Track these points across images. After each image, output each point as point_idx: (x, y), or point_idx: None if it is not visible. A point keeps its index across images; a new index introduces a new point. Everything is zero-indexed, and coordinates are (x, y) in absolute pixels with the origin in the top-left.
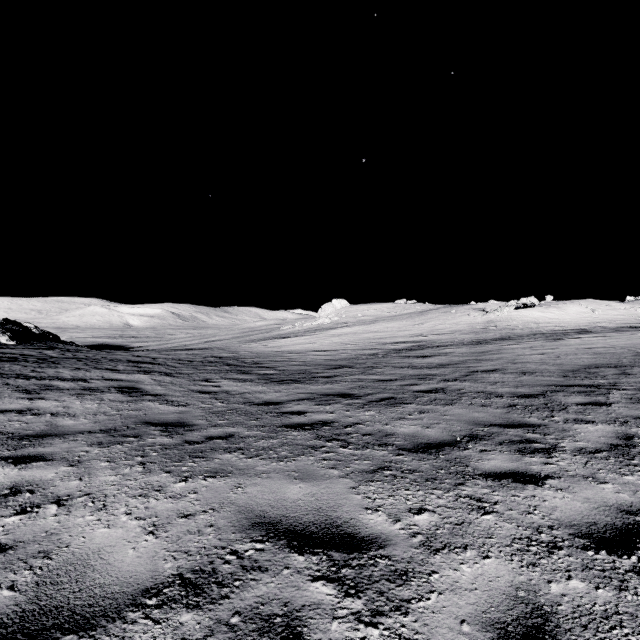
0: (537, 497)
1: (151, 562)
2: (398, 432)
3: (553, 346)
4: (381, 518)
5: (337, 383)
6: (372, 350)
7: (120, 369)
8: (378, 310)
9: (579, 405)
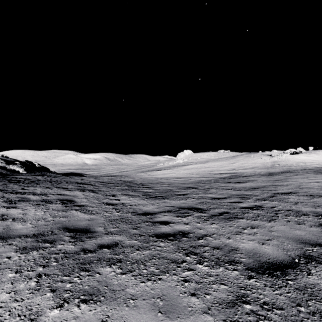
0: None
1: None
2: (240, 247)
3: None
4: None
5: (189, 199)
6: (207, 178)
7: (69, 188)
8: (208, 155)
9: None
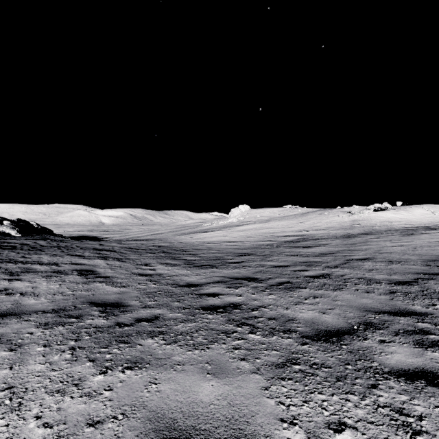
0: None
1: None
2: (298, 317)
3: (408, 239)
4: (299, 437)
5: (243, 268)
6: (268, 241)
7: (85, 255)
8: (271, 212)
9: None
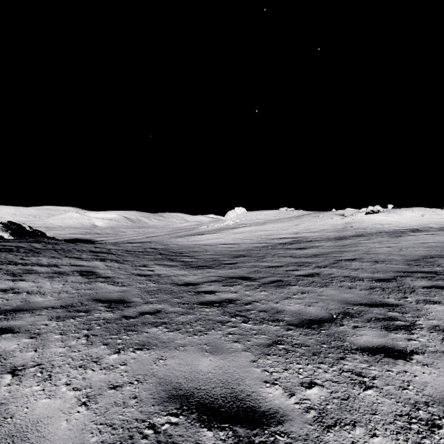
0: (408, 372)
1: (79, 435)
2: (286, 309)
3: (396, 241)
4: (278, 392)
5: (239, 268)
6: (263, 244)
7: (83, 257)
8: (267, 215)
9: (425, 288)
